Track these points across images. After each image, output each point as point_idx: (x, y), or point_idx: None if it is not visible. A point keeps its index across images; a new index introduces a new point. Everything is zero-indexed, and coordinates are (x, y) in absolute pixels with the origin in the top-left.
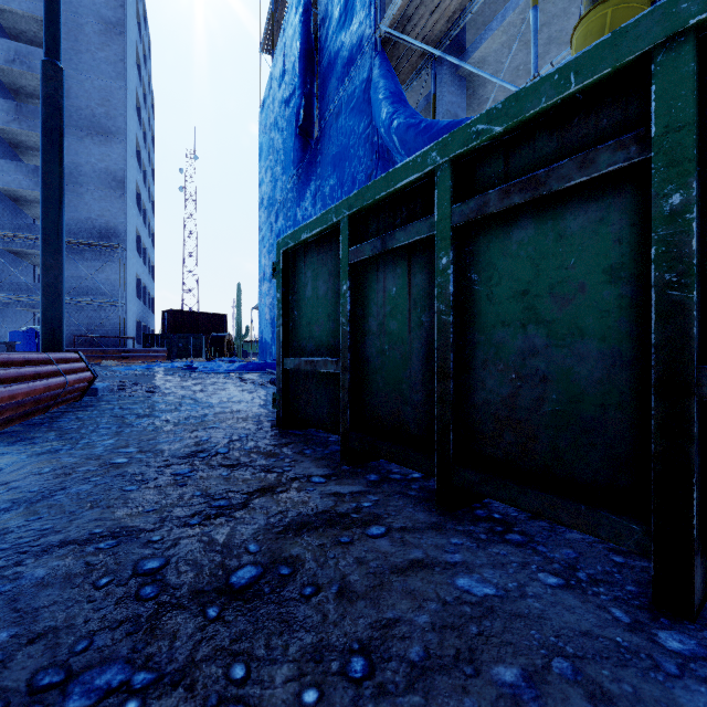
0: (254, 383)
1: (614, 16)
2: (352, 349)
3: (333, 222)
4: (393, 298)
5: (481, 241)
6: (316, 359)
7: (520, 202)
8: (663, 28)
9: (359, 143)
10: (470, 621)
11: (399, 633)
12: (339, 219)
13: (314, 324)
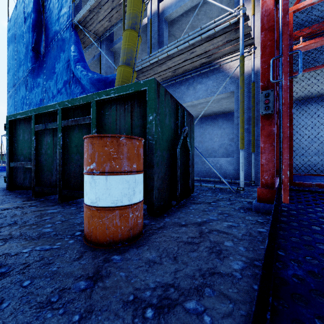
0: (0, 177)
1: (123, 71)
2: (37, 159)
3: (29, 115)
4: (49, 143)
5: (69, 131)
6: (23, 162)
7: (74, 124)
8: (92, 98)
9: (65, 66)
10: (45, 214)
11: (26, 218)
12: (31, 114)
13: (23, 149)
